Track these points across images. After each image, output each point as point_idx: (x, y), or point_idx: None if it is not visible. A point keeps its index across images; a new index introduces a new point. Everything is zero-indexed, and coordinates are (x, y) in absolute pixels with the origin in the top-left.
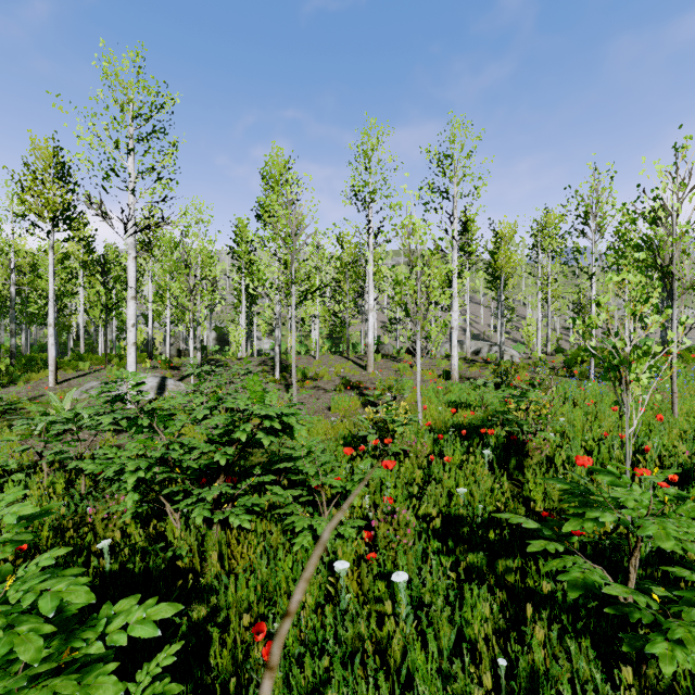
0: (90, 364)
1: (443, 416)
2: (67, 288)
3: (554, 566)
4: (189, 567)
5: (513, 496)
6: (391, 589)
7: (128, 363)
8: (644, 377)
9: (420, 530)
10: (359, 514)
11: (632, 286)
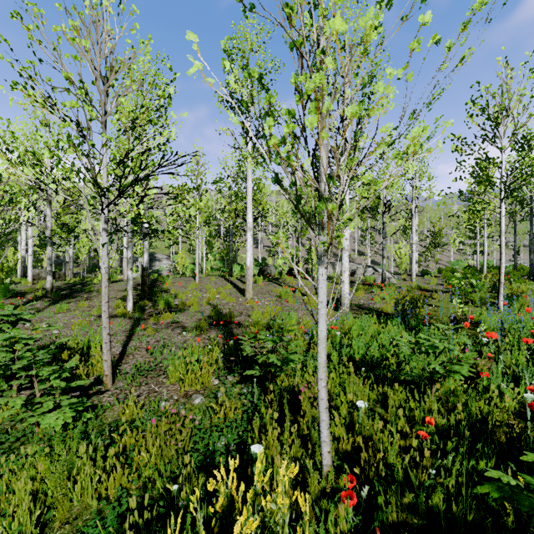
0: None
1: (371, 428)
2: None
3: None
4: None
5: None
6: None
7: None
8: None
9: None
10: None
11: None
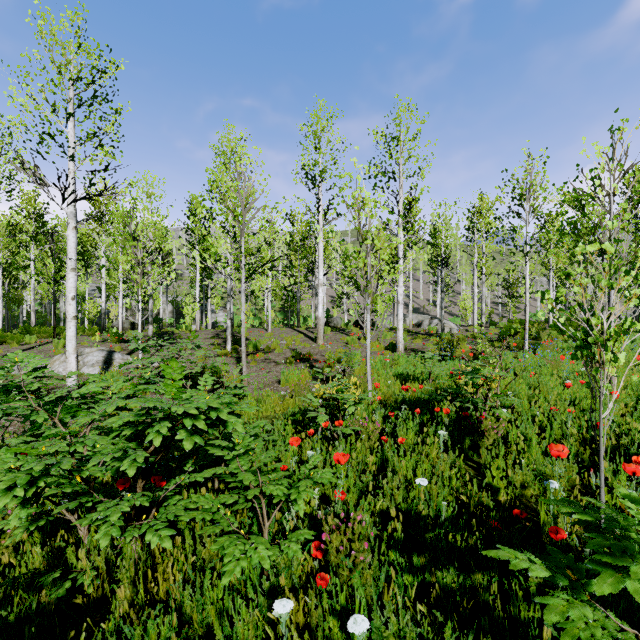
0: (38, 337)
1: (392, 390)
2: (19, 261)
3: (576, 636)
4: (96, 596)
5: (471, 481)
6: (346, 629)
7: (68, 337)
8: (622, 357)
9: (376, 529)
10: (307, 514)
11: (609, 256)
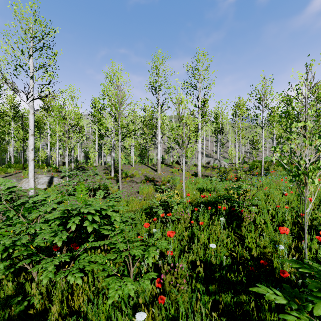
0: (15, 169)
1: (196, 196)
2: (5, 130)
3: None
4: (41, 309)
5: (237, 244)
6: None
7: (29, 170)
8: (316, 181)
9: (189, 270)
10: (153, 263)
11: (310, 128)
